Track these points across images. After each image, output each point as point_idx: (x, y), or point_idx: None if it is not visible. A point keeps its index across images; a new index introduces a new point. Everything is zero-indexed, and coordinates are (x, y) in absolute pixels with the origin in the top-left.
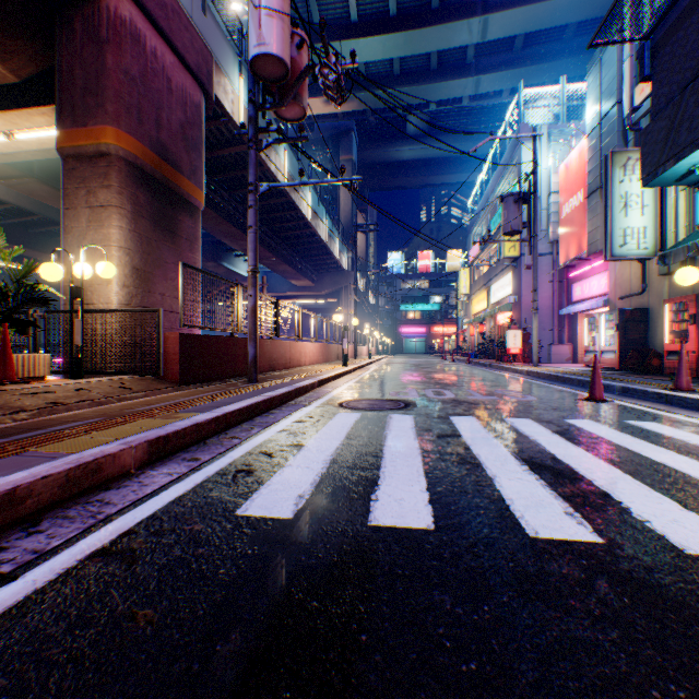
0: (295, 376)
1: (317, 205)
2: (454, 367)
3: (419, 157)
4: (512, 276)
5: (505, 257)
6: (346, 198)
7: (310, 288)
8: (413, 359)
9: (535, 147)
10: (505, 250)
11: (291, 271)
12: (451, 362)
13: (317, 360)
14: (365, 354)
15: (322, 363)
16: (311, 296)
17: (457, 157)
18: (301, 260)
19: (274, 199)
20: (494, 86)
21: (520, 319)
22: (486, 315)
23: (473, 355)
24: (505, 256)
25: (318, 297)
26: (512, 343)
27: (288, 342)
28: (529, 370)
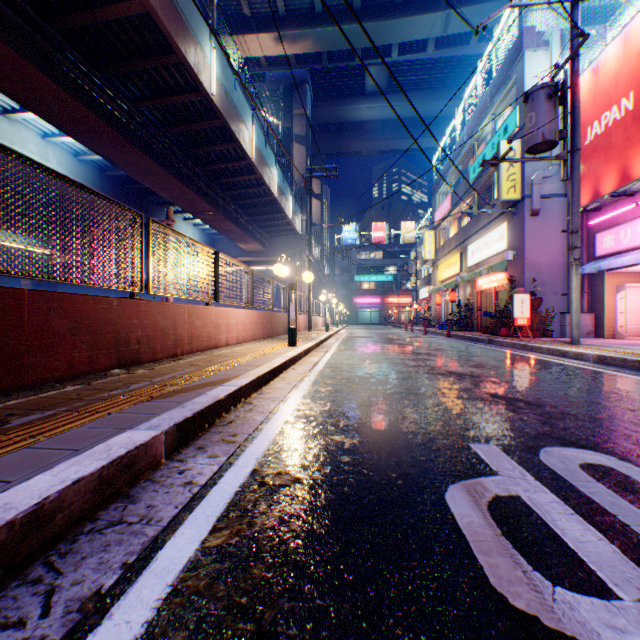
0: (142, 390)
1: (263, 146)
2: (443, 343)
3: (378, 118)
4: (508, 227)
5: (502, 200)
6: (300, 155)
7: (261, 253)
8: (374, 331)
9: (577, 19)
10: (502, 192)
11: (236, 230)
12: (423, 334)
13: (252, 336)
14: (320, 325)
15: (262, 338)
16: (262, 262)
17: (415, 121)
18: (249, 219)
19: (202, 122)
20: (465, 25)
21: (524, 280)
22: (467, 278)
23: (445, 326)
24: (502, 199)
25: (269, 263)
26: (519, 311)
27: (185, 306)
28: (609, 356)
